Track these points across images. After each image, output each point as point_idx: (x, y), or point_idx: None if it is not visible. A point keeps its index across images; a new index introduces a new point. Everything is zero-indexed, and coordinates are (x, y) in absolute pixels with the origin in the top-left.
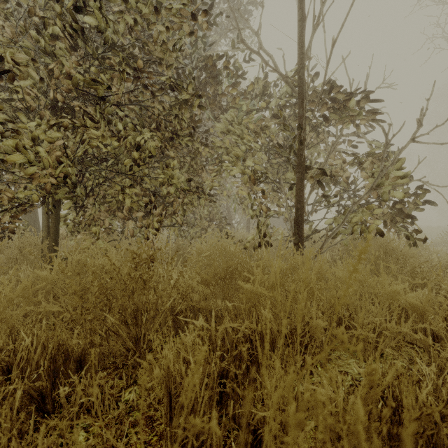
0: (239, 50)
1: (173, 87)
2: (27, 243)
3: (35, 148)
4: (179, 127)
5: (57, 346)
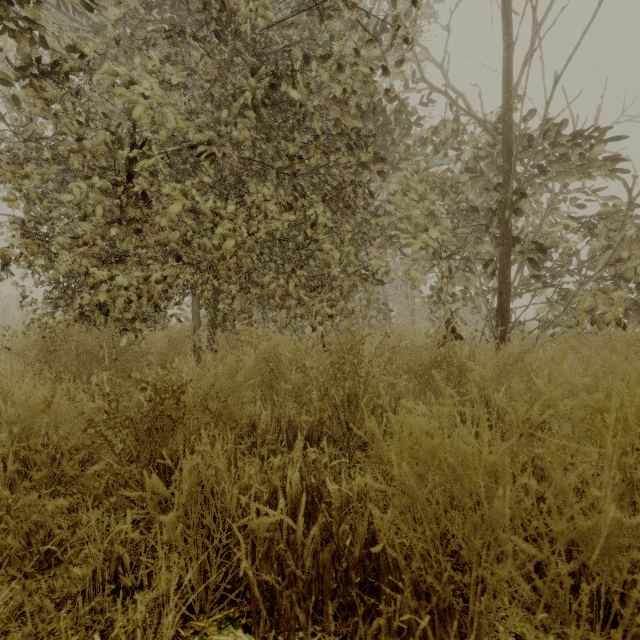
0: (419, 90)
1: (352, 149)
2: (178, 334)
3: None
4: (354, 195)
5: (288, 422)
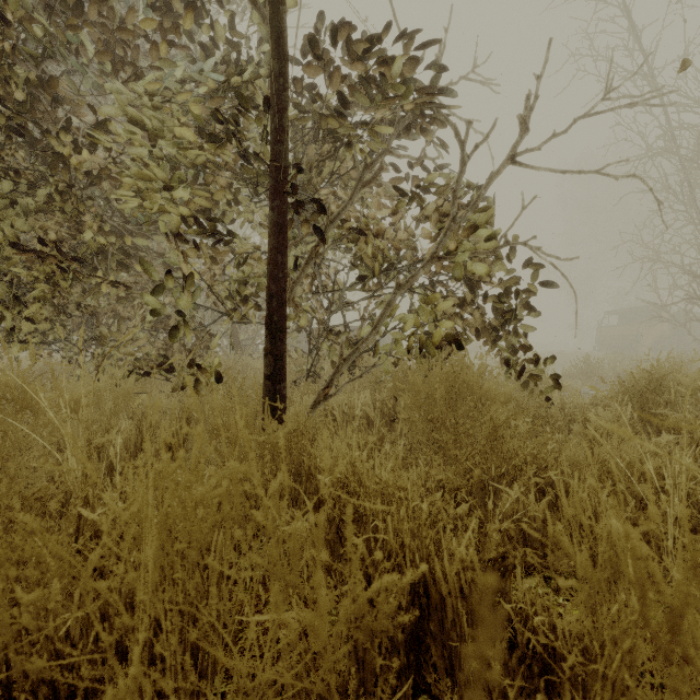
0: None
1: None
2: None
3: None
4: None
5: None
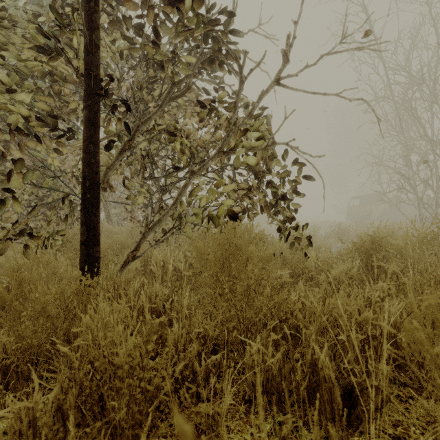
0: None
1: None
2: None
3: None
4: None
5: None
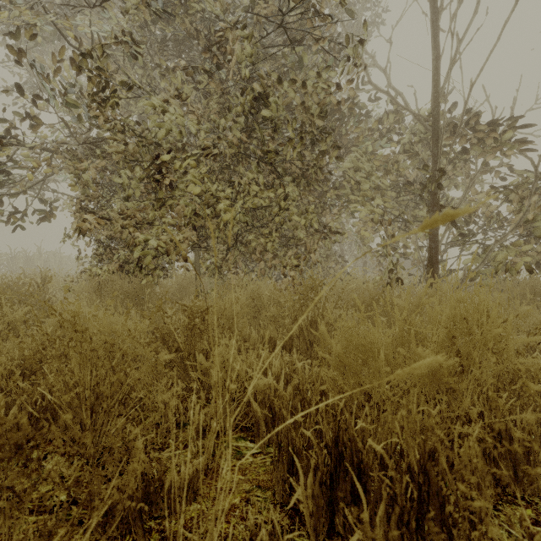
0: (367, 90)
1: (314, 142)
2: (184, 280)
3: (217, 204)
4: (315, 176)
5: (269, 338)
